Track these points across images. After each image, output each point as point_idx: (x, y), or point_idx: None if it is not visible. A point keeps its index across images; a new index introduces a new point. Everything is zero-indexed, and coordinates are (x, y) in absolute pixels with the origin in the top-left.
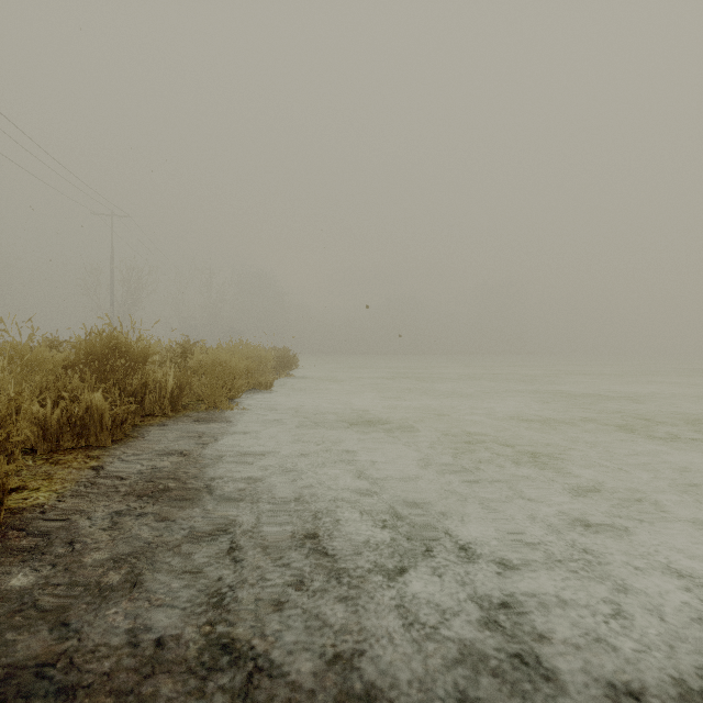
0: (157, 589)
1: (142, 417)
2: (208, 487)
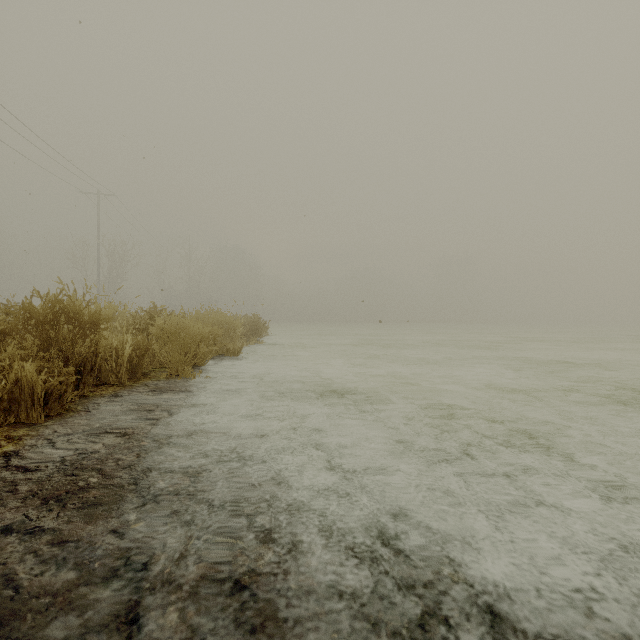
0: None
1: (95, 387)
2: (136, 481)
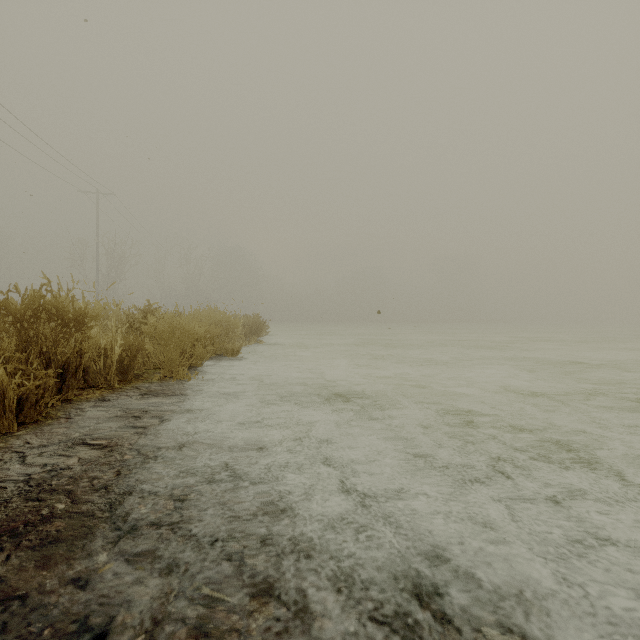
0: None
1: (82, 390)
2: (110, 507)
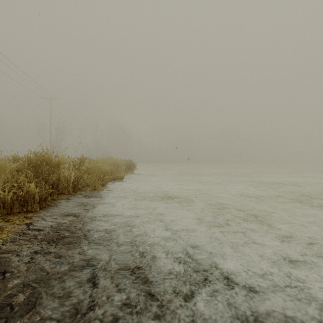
0: (46, 306)
1: (58, 195)
2: (85, 235)
